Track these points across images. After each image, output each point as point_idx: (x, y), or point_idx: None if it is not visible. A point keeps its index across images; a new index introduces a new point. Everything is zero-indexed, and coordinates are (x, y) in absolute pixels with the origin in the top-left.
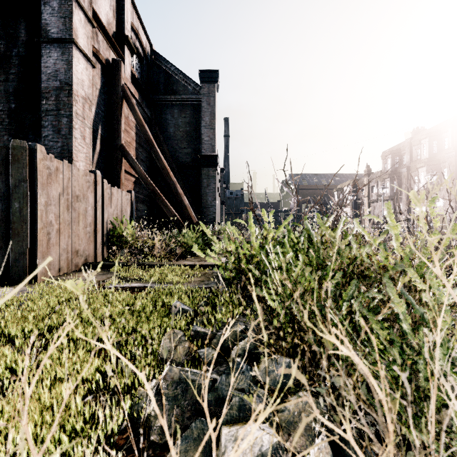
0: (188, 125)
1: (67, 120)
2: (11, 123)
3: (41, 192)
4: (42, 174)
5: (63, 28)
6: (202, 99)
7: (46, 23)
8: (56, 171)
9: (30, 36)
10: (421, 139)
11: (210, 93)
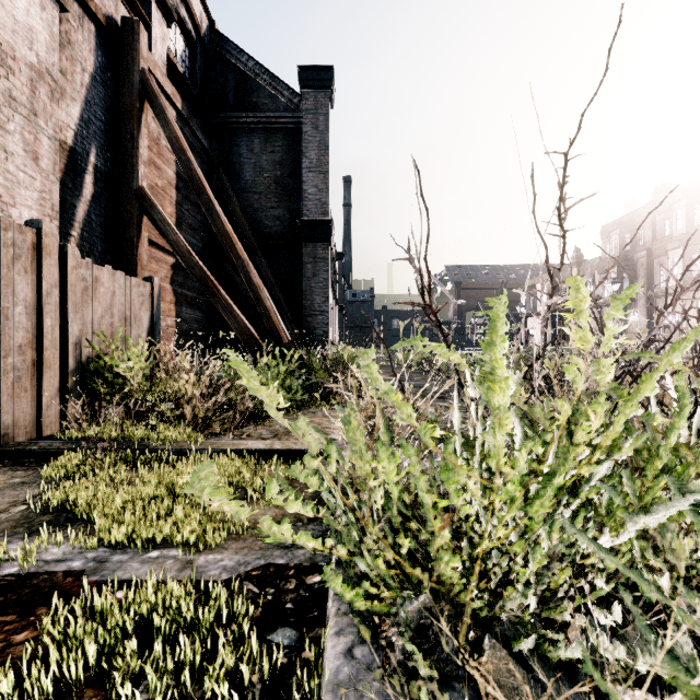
0: (278, 166)
1: None
2: None
3: None
4: None
5: None
6: (304, 119)
7: None
8: None
9: None
10: (673, 202)
11: (318, 109)
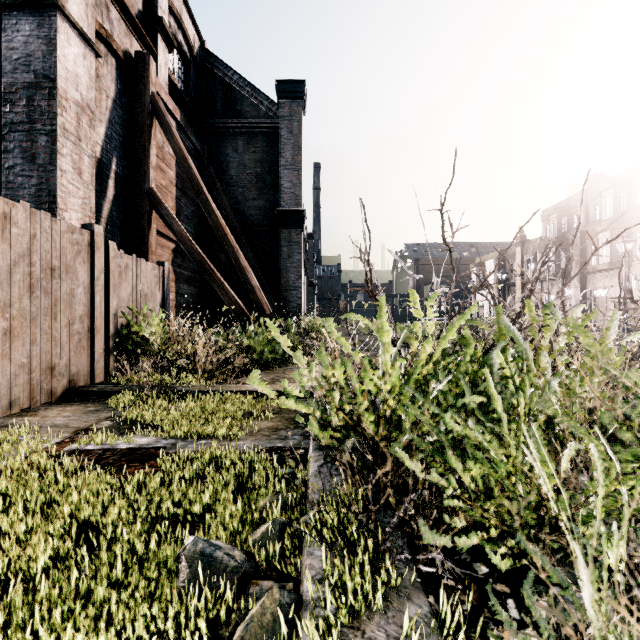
0: (259, 164)
1: (47, 139)
2: None
3: None
4: None
5: None
6: (280, 125)
7: None
8: (2, 219)
9: None
10: (602, 190)
11: (292, 116)
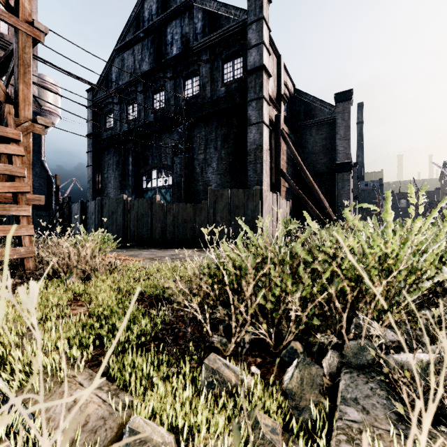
0: (324, 140)
1: (260, 165)
2: (230, 169)
3: (264, 208)
4: (264, 199)
5: (258, 116)
6: (337, 117)
7: (249, 116)
8: (266, 196)
9: (238, 122)
10: None
11: (344, 110)
